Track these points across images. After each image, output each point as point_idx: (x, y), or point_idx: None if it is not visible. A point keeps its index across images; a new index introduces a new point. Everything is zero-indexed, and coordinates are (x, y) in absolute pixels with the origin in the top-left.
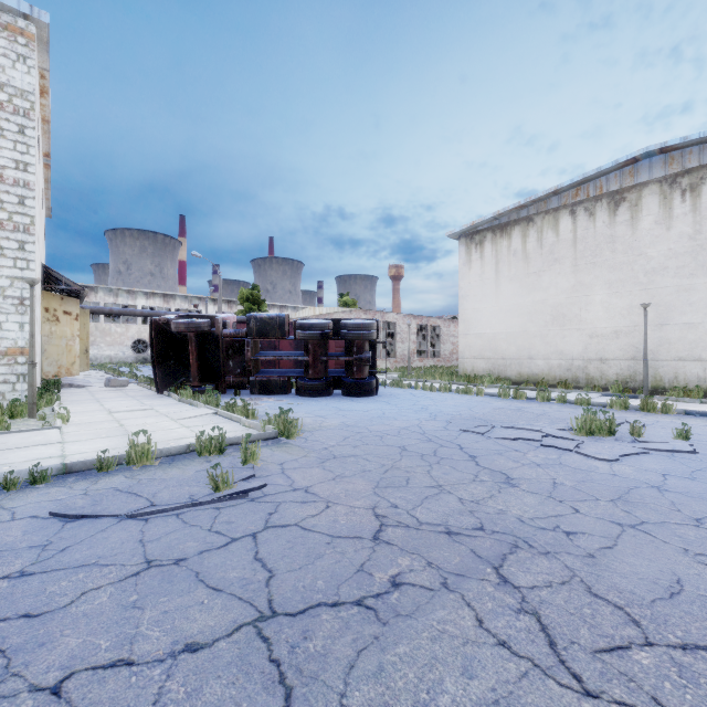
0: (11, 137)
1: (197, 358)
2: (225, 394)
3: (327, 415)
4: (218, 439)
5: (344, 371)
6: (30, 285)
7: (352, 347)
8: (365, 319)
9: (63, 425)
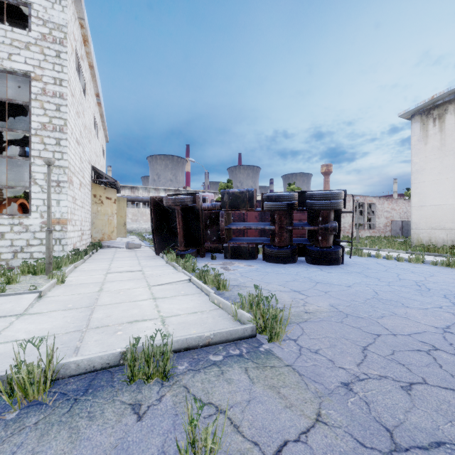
0: (51, 60)
1: (182, 227)
2: (204, 257)
3: (305, 291)
4: (160, 352)
5: (307, 240)
6: (47, 165)
7: (317, 217)
8: (328, 191)
9: (56, 286)
